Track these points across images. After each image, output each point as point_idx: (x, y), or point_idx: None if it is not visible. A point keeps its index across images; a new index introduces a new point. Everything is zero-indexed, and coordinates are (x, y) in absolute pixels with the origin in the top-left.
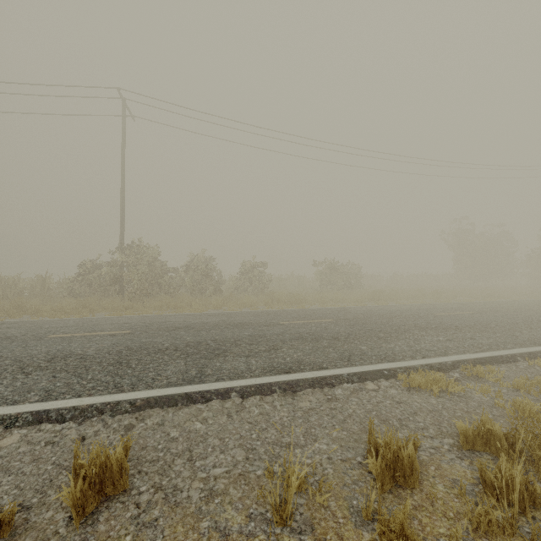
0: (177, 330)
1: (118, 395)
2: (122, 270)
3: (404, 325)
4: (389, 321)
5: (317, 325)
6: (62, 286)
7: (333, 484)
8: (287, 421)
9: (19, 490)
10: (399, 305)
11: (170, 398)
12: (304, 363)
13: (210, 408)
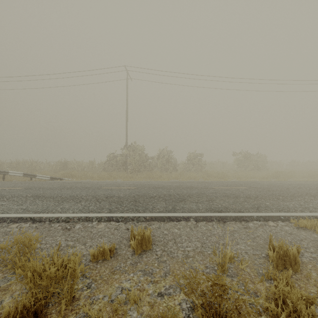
0: (158, 188)
1: (138, 214)
2: (127, 158)
3: (297, 192)
4: (286, 190)
5: (236, 190)
6: (100, 166)
7: (248, 263)
8: (221, 234)
9: (110, 243)
10: (295, 181)
11: (161, 217)
12: (229, 208)
13: (180, 224)
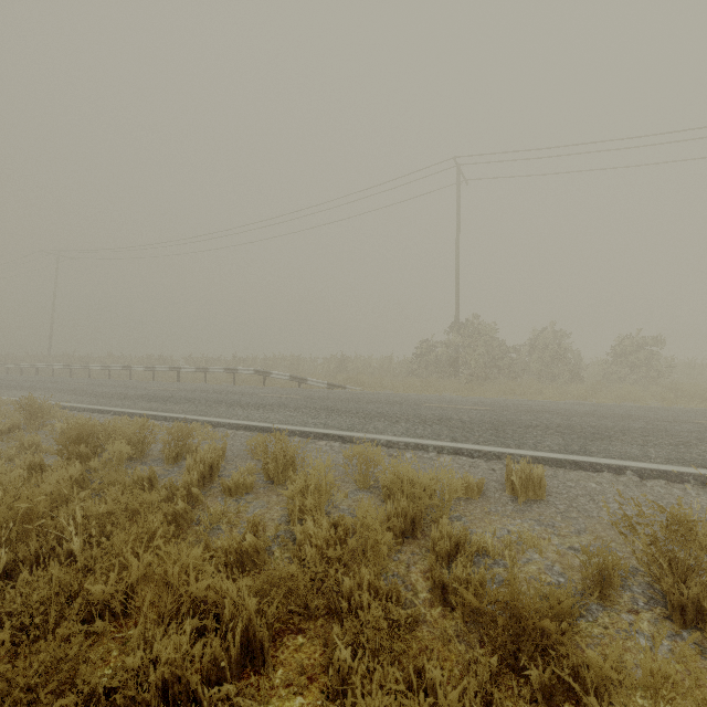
0: (540, 413)
1: (508, 449)
2: (458, 350)
3: None
4: None
5: None
6: (403, 366)
7: None
8: None
9: None
10: None
11: (557, 461)
12: None
13: (601, 477)
